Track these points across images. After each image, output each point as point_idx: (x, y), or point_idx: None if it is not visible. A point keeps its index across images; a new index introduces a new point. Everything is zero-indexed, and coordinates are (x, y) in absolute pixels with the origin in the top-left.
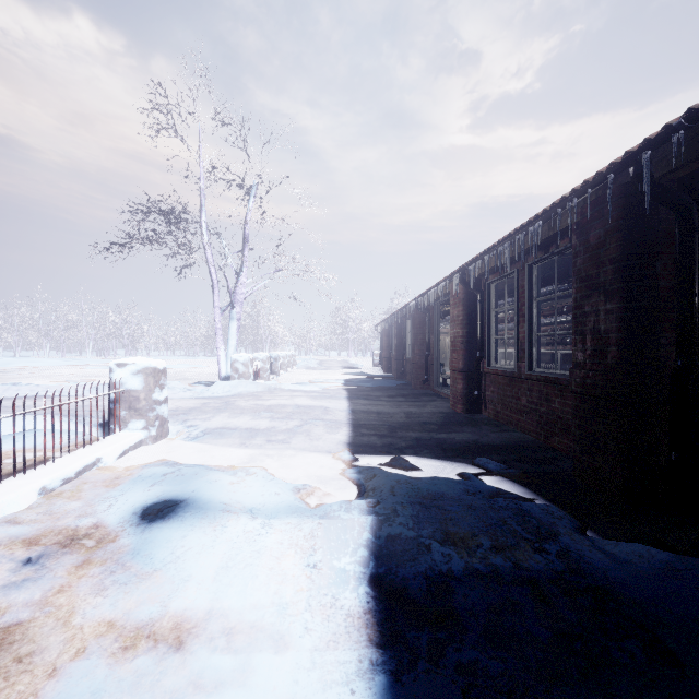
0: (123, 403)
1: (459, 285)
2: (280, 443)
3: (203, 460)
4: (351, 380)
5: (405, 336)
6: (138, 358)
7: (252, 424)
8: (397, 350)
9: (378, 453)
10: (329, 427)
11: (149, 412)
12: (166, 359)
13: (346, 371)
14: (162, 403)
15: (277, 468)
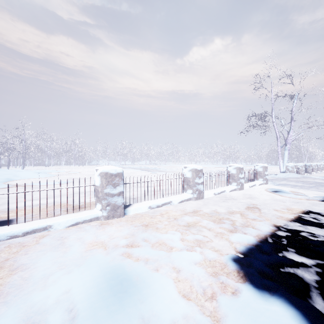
0: (257, 174)
1: None
2: (305, 189)
3: (280, 188)
4: None
5: None
6: (260, 164)
7: (295, 184)
8: None
9: None
10: None
11: (263, 177)
12: (250, 166)
13: None
14: (266, 175)
15: (303, 192)
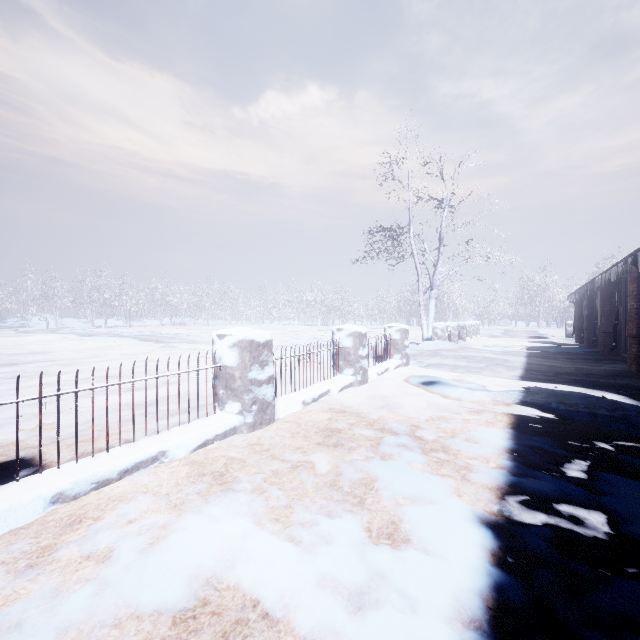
0: (391, 345)
1: (633, 266)
2: (474, 373)
3: (433, 375)
4: (534, 346)
5: (597, 307)
6: (396, 324)
7: (455, 363)
8: (587, 320)
9: (540, 382)
10: (507, 369)
11: (402, 351)
12: (368, 327)
13: (532, 340)
14: (407, 347)
15: (475, 381)
